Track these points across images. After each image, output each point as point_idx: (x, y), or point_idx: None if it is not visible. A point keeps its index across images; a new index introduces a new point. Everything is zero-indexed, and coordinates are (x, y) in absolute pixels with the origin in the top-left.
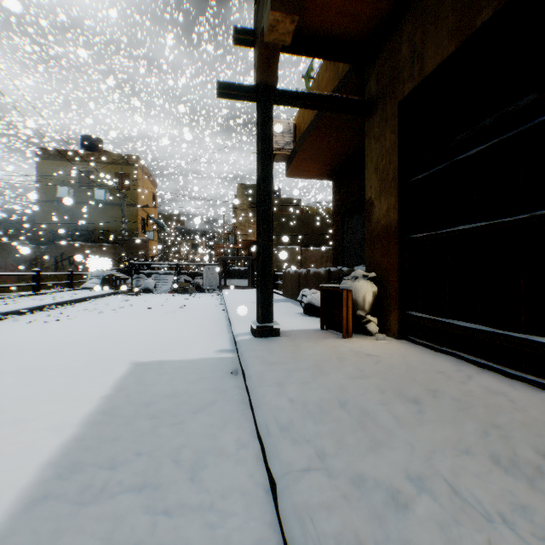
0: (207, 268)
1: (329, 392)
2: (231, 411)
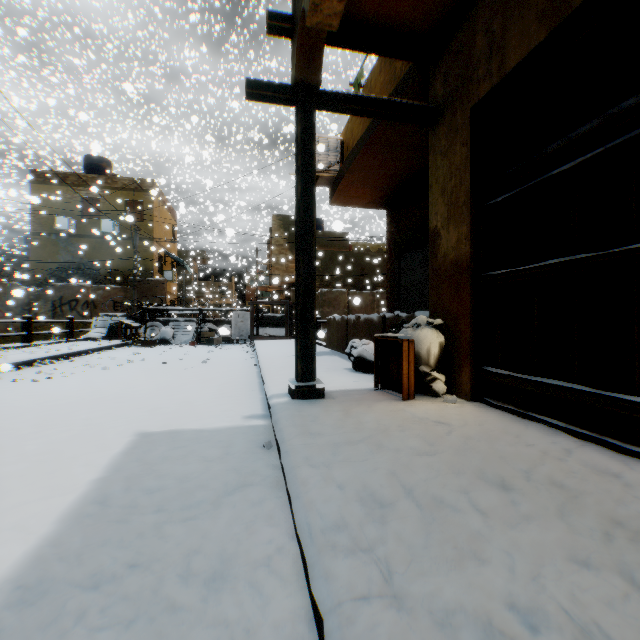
0: (236, 315)
1: (390, 475)
2: (261, 500)
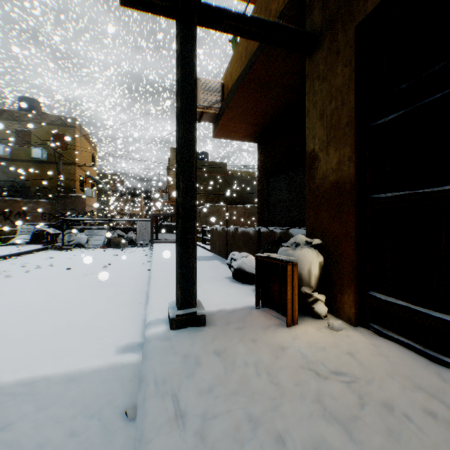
0: (140, 224)
1: None
2: None
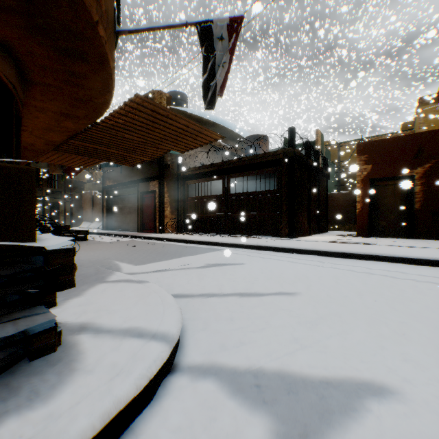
0: None
1: None
2: None
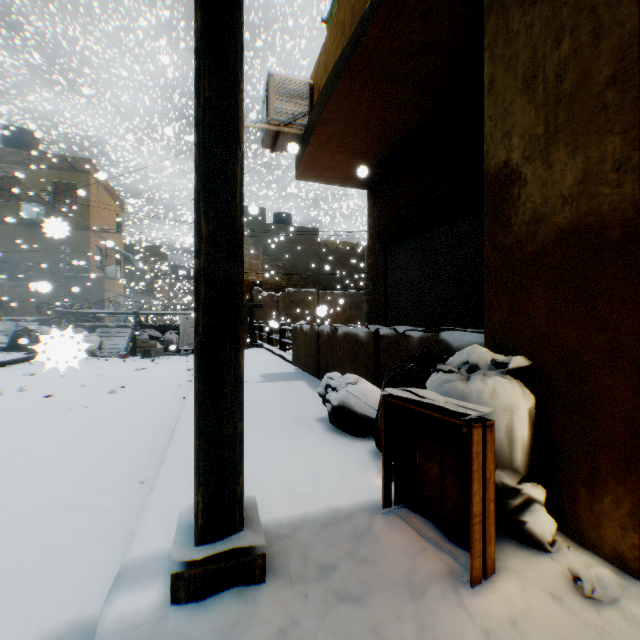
0: (185, 319)
1: None
2: None
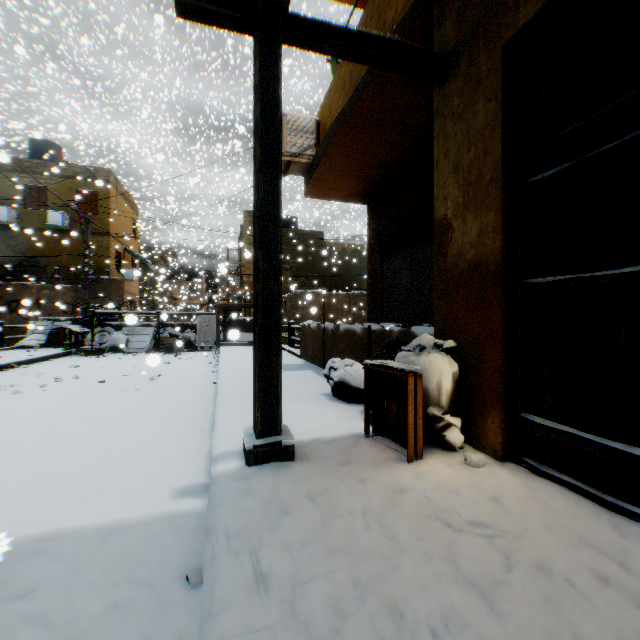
0: (201, 318)
1: None
2: None
